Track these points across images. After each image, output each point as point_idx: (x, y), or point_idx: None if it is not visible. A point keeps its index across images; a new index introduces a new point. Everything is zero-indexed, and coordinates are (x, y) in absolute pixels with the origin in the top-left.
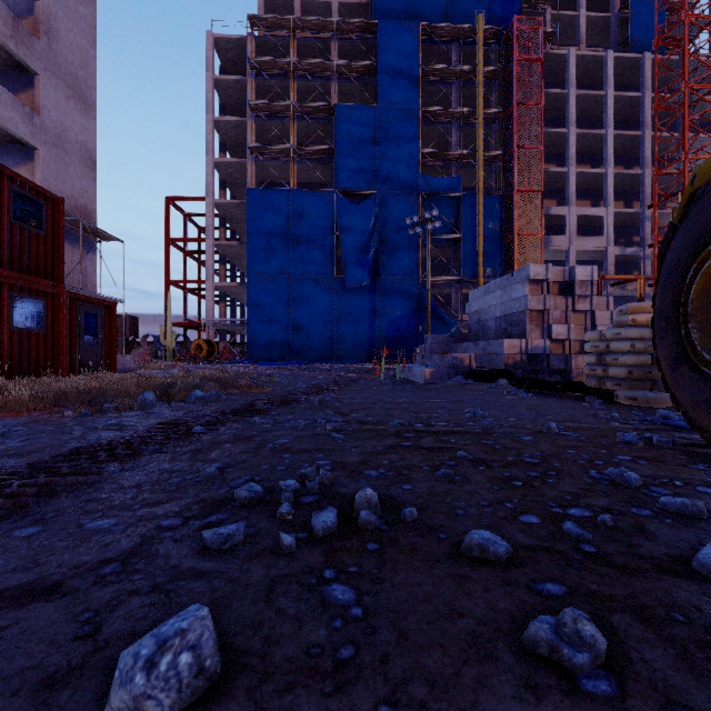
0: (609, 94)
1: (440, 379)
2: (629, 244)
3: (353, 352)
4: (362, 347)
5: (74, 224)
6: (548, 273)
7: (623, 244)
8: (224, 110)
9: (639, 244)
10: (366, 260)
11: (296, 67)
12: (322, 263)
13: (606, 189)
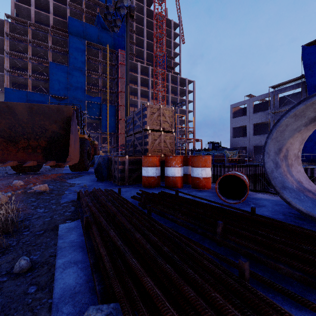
0: (150, 79)
1: None
2: None
3: None
4: None
5: None
6: None
7: None
8: None
9: None
10: None
11: (31, 41)
12: None
13: None
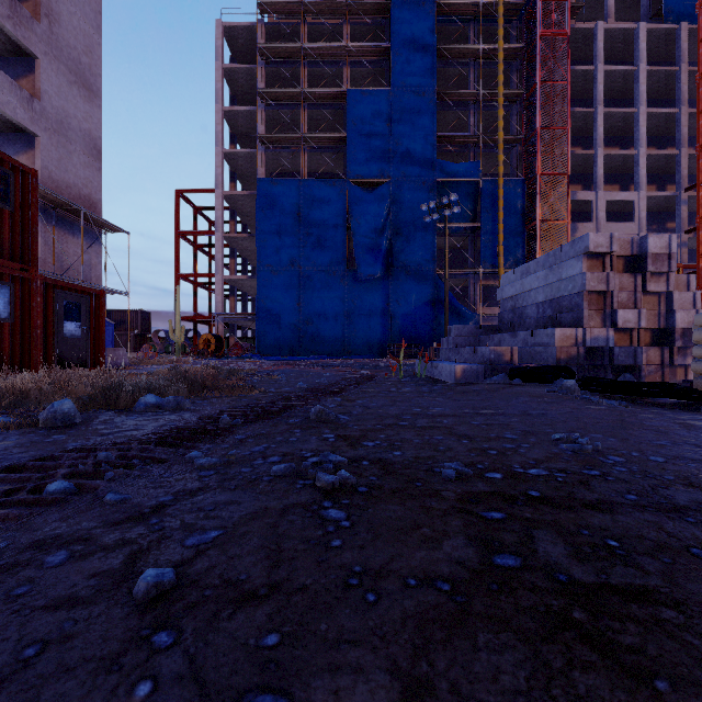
0: (641, 69)
1: (474, 378)
2: (662, 231)
3: (366, 347)
4: (375, 341)
5: (77, 214)
6: (613, 244)
7: (656, 231)
8: (235, 101)
9: (673, 231)
10: (379, 251)
11: (306, 52)
12: (333, 255)
13: (637, 171)
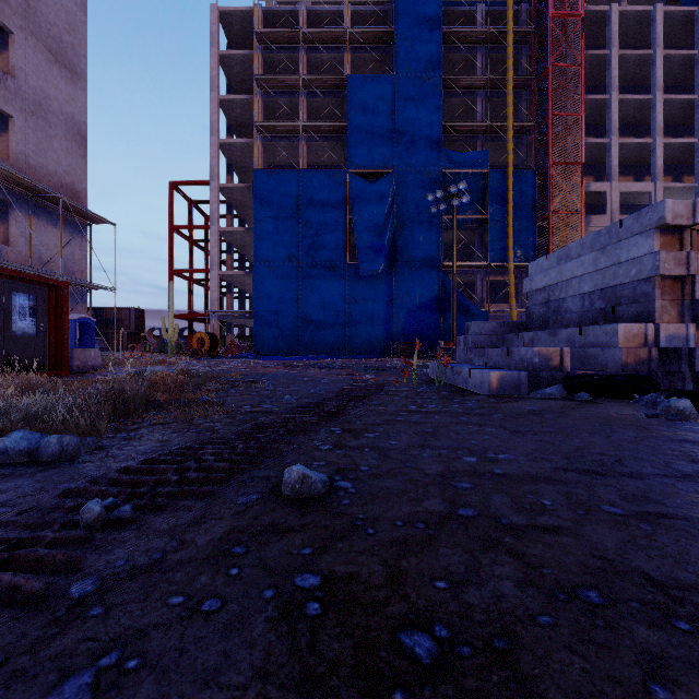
0: (658, 54)
1: (514, 388)
2: None
3: (368, 346)
4: (378, 340)
5: (57, 203)
6: (697, 214)
7: None
8: (231, 90)
9: None
10: (381, 245)
11: (305, 37)
12: (334, 249)
13: (654, 161)
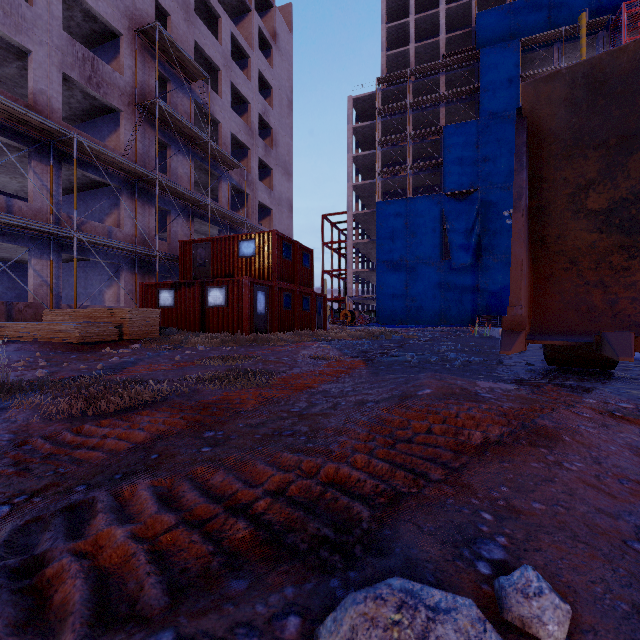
0: None
1: None
2: None
3: (458, 318)
4: (466, 314)
5: None
6: None
7: None
8: (358, 145)
9: None
10: (469, 245)
11: (411, 105)
12: (432, 250)
13: None
